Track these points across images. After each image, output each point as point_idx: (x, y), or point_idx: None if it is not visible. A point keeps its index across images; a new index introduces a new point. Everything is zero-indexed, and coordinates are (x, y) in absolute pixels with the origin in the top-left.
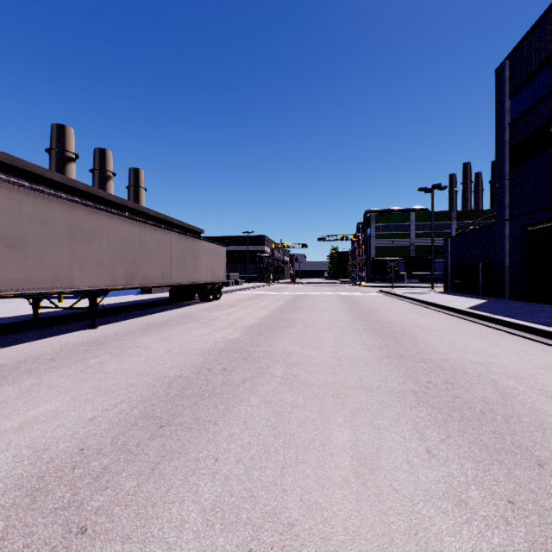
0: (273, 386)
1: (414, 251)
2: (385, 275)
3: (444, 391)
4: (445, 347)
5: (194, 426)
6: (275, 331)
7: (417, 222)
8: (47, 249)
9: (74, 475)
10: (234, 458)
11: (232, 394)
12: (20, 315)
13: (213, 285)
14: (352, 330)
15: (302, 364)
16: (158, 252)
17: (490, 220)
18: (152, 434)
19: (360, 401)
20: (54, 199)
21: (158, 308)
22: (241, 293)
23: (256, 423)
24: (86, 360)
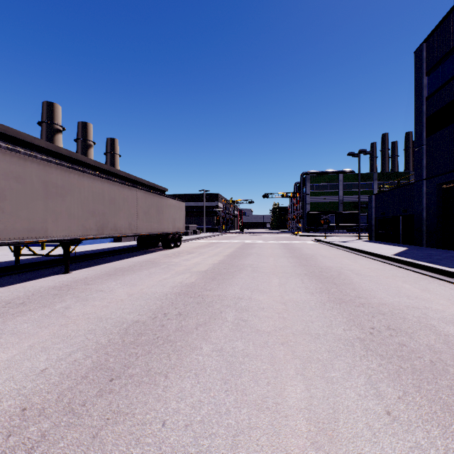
0: (225, 333)
1: (342, 206)
2: (318, 226)
3: (389, 338)
4: (380, 291)
5: (144, 379)
6: (227, 276)
7: (344, 182)
8: (23, 203)
9: (7, 445)
10: (182, 421)
11: (185, 341)
12: (4, 261)
13: (174, 235)
14: (294, 275)
15: (251, 309)
16: (125, 206)
17: (405, 180)
18: (100, 389)
19: (310, 349)
20: (30, 159)
21: (126, 254)
22: (198, 241)
23: (207, 375)
24: (53, 305)
